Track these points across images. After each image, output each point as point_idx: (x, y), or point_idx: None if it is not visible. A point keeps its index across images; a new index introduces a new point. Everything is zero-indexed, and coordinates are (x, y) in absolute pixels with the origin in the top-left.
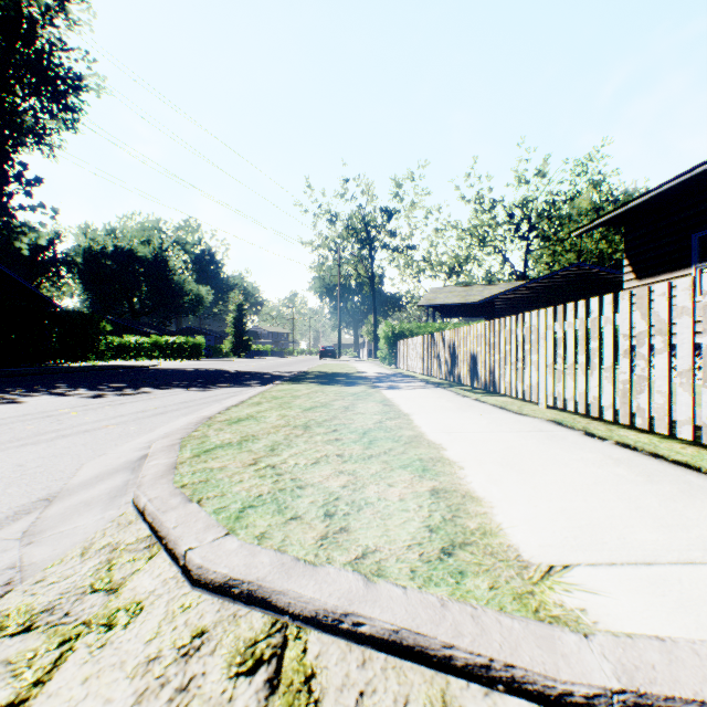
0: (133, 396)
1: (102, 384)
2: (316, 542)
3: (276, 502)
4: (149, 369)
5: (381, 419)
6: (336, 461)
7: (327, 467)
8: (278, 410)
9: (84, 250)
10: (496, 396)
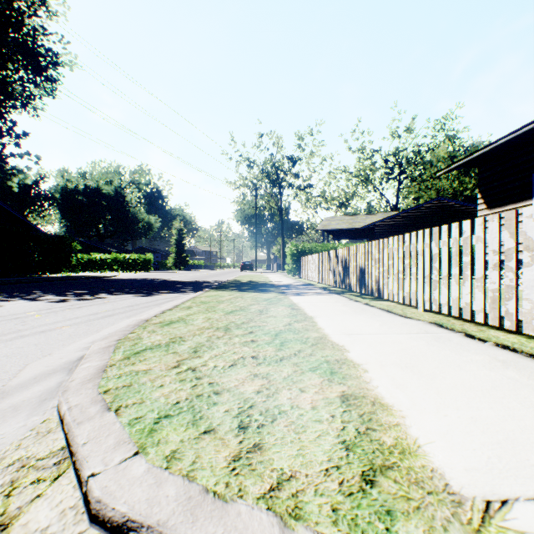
0: (90, 300)
1: (68, 291)
2: (228, 466)
3: (192, 410)
4: (109, 279)
5: (290, 321)
6: (251, 363)
7: (243, 370)
8: (205, 313)
9: (62, 188)
10: (381, 300)
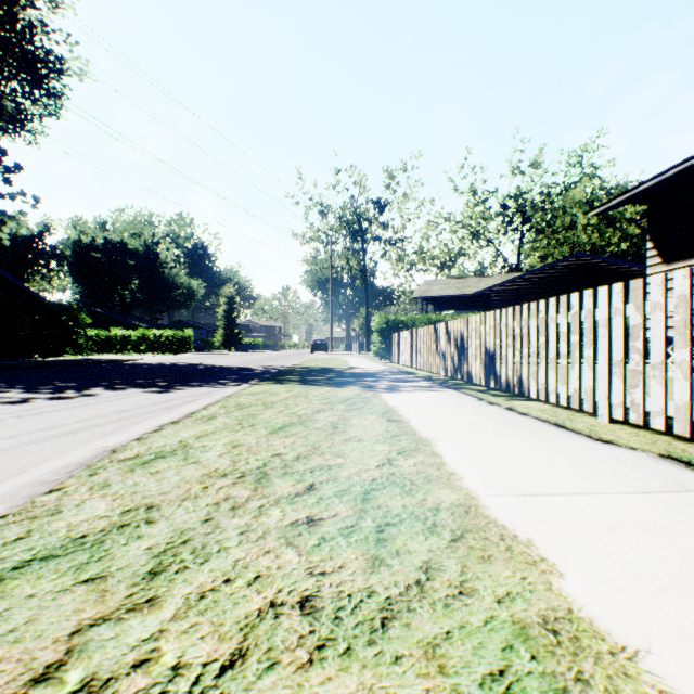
0: (67, 400)
1: (49, 384)
2: None
3: None
4: (126, 364)
5: (389, 453)
6: (294, 646)
7: None
8: (233, 431)
9: (74, 242)
10: (524, 400)
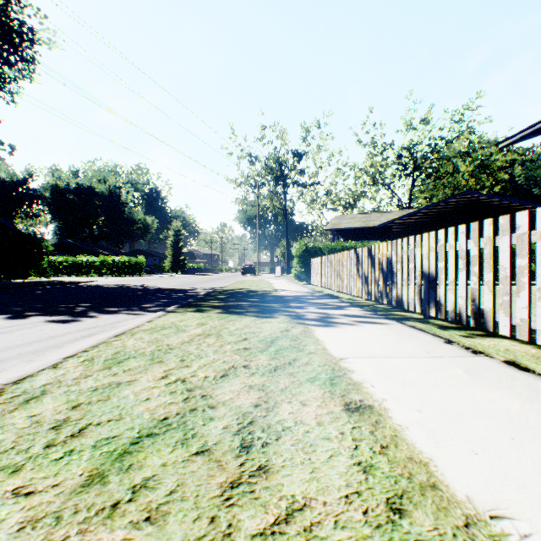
0: None
1: None
2: None
3: None
4: (77, 285)
5: None
6: None
7: None
8: (2, 472)
9: (51, 186)
10: (486, 336)
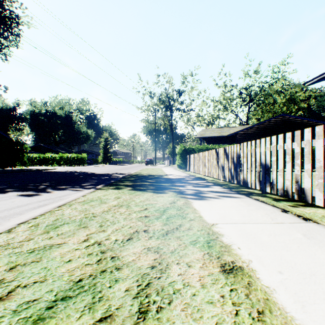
0: None
1: None
2: None
3: None
4: (44, 171)
5: None
6: None
7: None
8: None
9: (30, 112)
10: (306, 206)
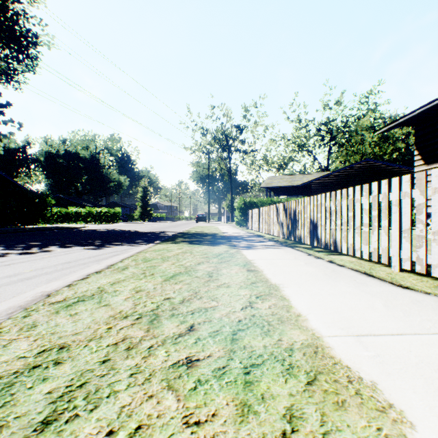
0: (30, 255)
1: (22, 243)
2: None
3: None
4: (77, 230)
5: (250, 297)
6: None
7: None
8: (138, 279)
9: (45, 152)
10: (338, 254)
